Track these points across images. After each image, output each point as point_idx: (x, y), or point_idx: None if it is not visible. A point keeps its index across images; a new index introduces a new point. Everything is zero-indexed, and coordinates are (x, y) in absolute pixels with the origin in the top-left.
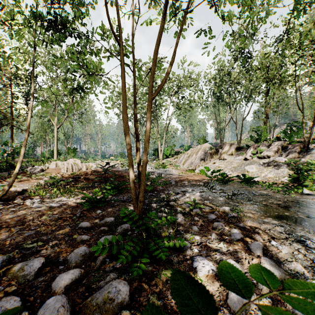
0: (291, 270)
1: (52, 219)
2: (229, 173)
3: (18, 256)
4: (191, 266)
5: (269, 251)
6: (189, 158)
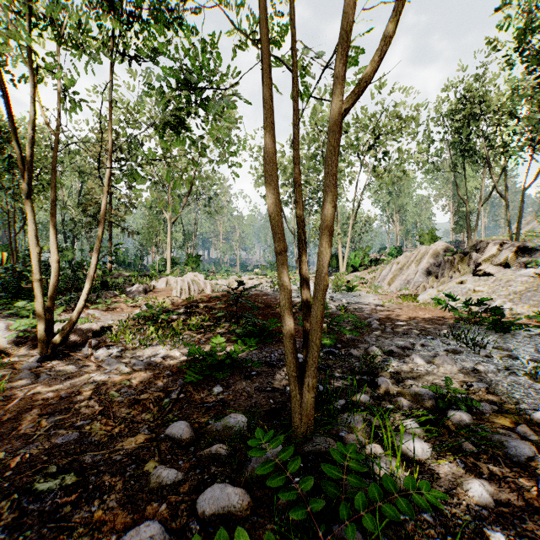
0: None
1: (124, 400)
2: (505, 305)
3: (8, 518)
4: None
5: None
6: (401, 271)
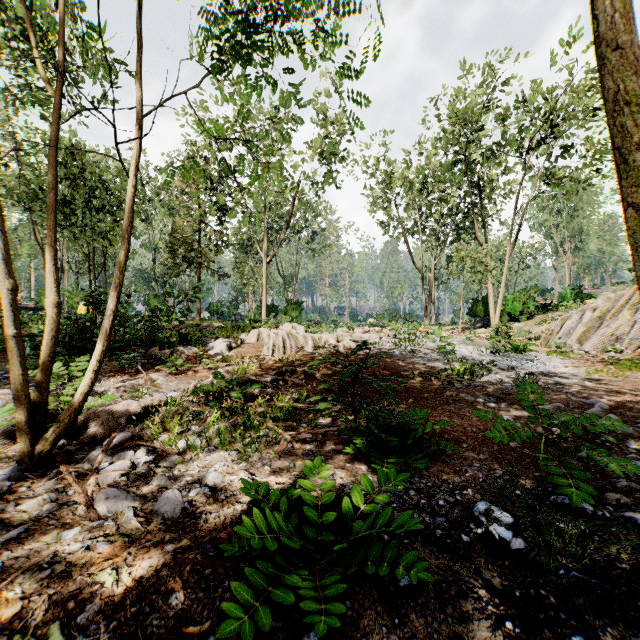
0: None
1: None
2: None
3: None
4: None
5: None
6: (602, 322)
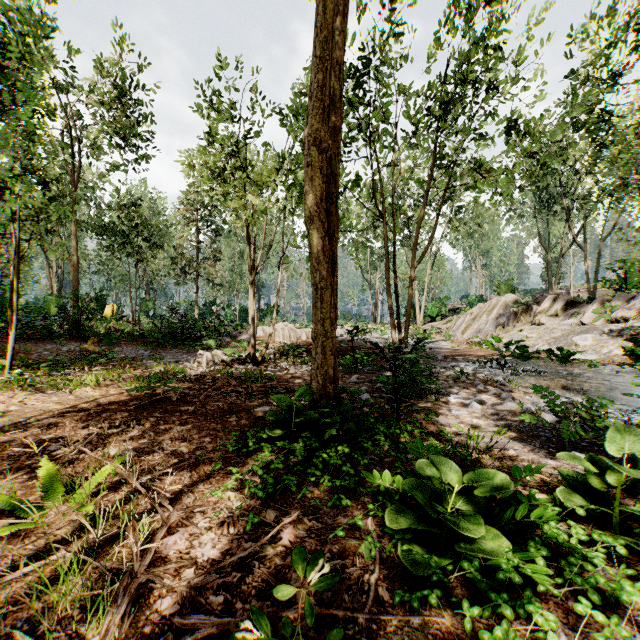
0: (522, 403)
1: None
2: (543, 347)
3: None
4: (446, 399)
5: (518, 400)
6: (474, 321)
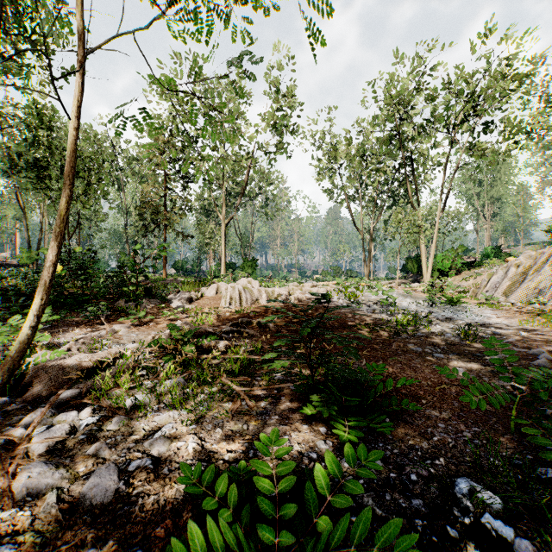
0: None
1: None
2: None
3: None
4: None
5: None
6: (525, 277)
